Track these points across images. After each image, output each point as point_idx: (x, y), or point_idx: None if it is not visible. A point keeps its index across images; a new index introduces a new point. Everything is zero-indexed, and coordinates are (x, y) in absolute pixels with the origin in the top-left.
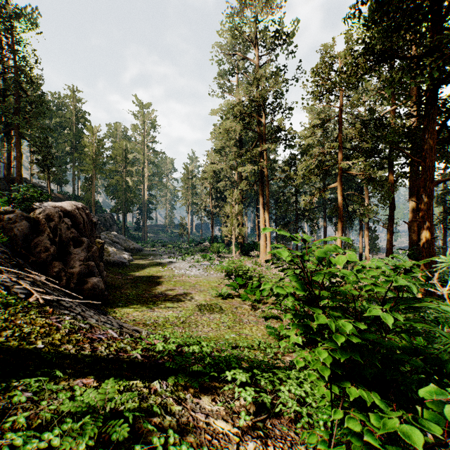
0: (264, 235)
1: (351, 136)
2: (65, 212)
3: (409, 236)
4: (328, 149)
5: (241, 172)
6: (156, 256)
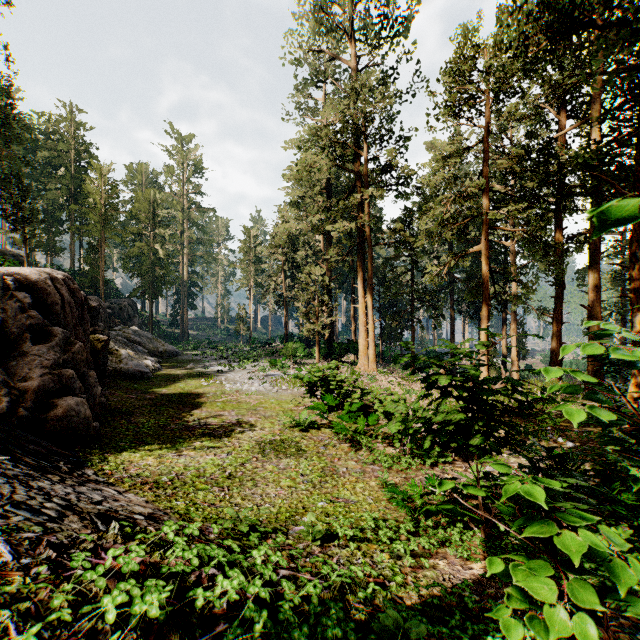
0: (364, 330)
1: (505, 169)
2: (25, 284)
3: (589, 328)
4: (469, 189)
5: (329, 236)
6: (199, 363)
